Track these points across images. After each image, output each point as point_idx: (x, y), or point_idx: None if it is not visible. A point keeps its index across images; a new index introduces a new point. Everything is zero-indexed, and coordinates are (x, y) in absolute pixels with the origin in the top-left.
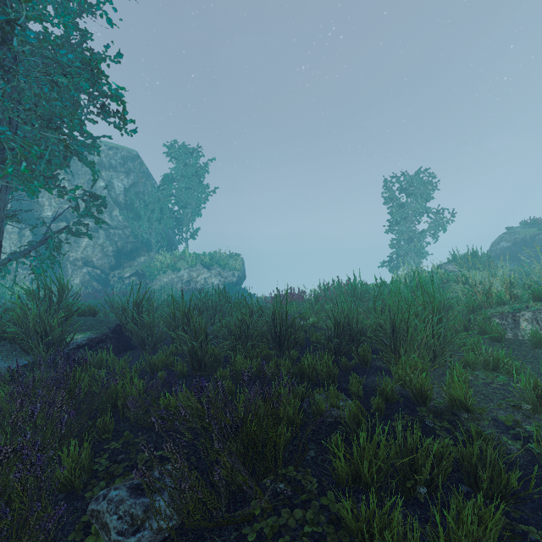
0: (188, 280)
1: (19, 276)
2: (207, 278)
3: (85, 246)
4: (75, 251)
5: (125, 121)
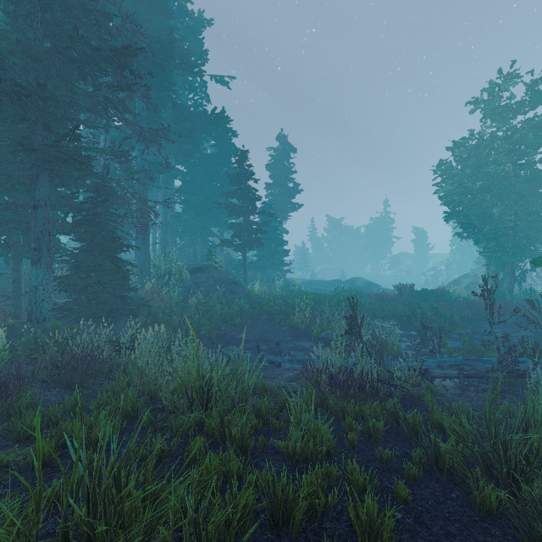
0: None
1: (535, 282)
2: None
3: None
4: None
5: None
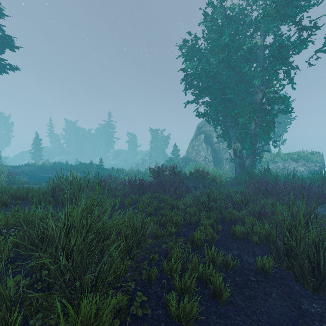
0: (282, 168)
1: (208, 165)
2: (295, 167)
3: (230, 152)
4: (226, 154)
5: (290, 113)
